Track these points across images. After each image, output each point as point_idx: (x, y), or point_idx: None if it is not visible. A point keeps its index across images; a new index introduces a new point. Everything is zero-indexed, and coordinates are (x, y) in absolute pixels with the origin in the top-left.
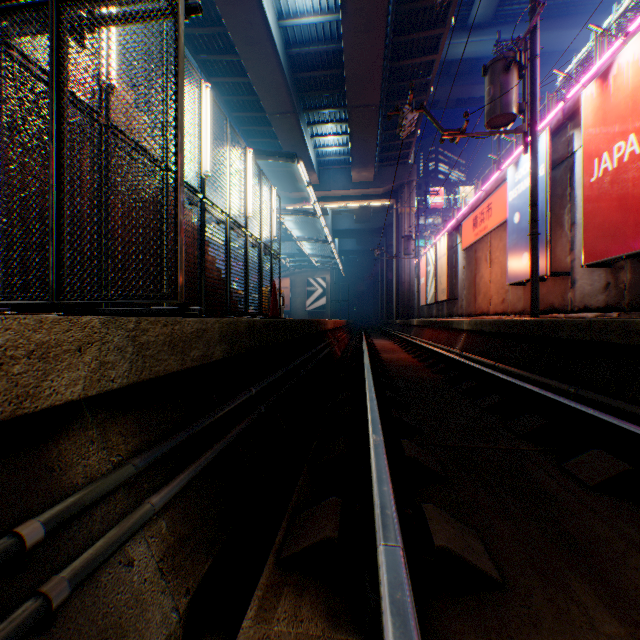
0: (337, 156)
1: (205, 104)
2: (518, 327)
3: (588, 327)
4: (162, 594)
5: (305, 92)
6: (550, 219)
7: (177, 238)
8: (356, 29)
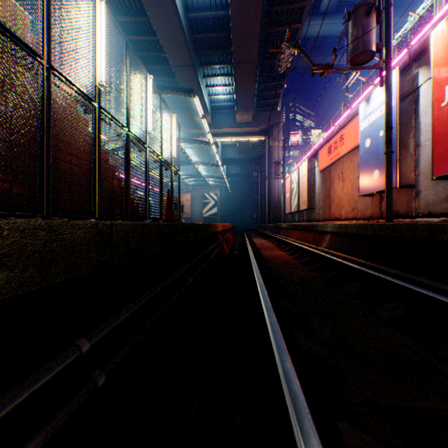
0: (225, 102)
1: (100, 17)
2: (386, 230)
3: None
4: None
5: (201, 50)
6: None
7: None
8: None
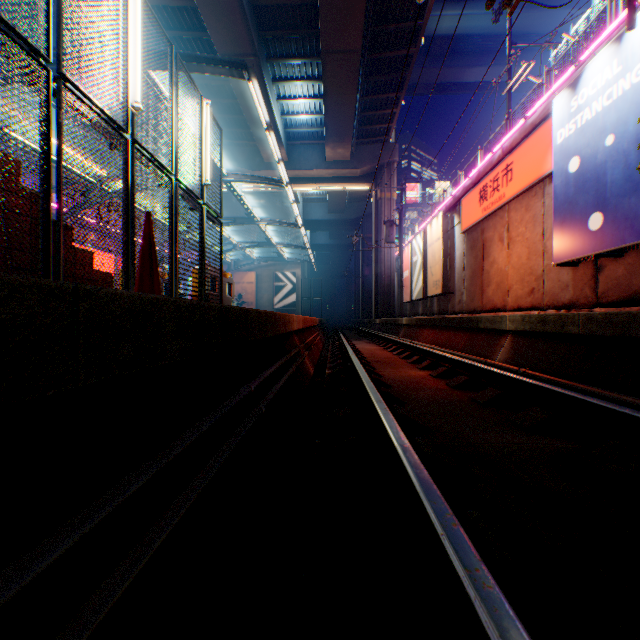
0: (309, 128)
1: None
2: None
3: None
4: None
5: (268, 31)
6: None
7: None
8: None
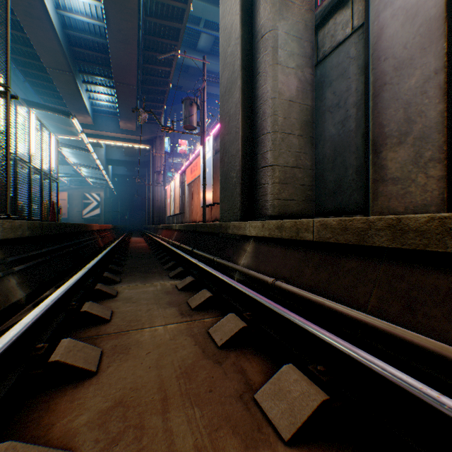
0: (109, 108)
1: None
2: (190, 227)
3: (202, 226)
4: (20, 290)
5: (81, 60)
6: (216, 177)
7: (8, 189)
8: (118, 39)
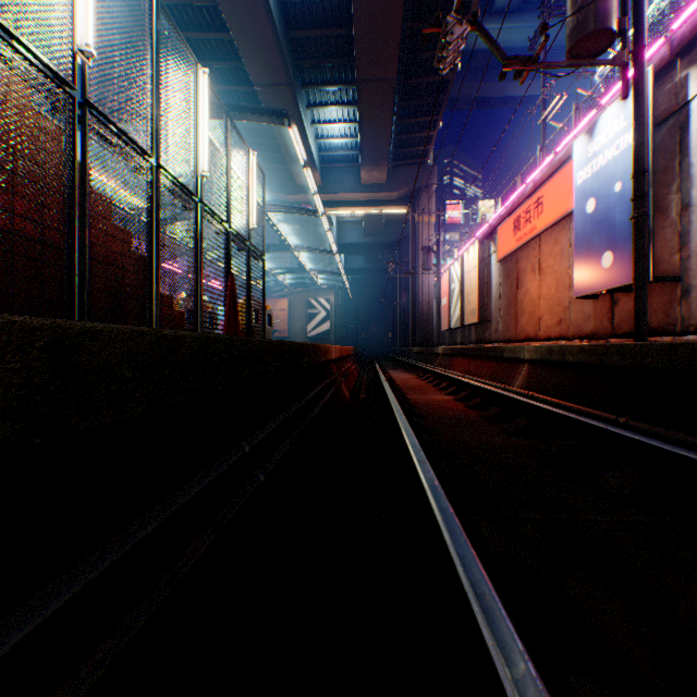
0: (343, 151)
1: None
2: (658, 355)
3: None
4: None
5: (303, 60)
6: None
7: None
8: None
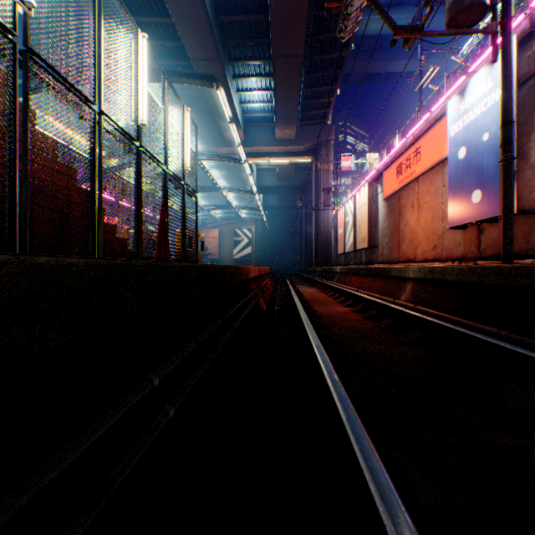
0: (262, 113)
1: None
2: (533, 276)
3: None
4: None
5: (230, 40)
6: None
7: None
8: None
